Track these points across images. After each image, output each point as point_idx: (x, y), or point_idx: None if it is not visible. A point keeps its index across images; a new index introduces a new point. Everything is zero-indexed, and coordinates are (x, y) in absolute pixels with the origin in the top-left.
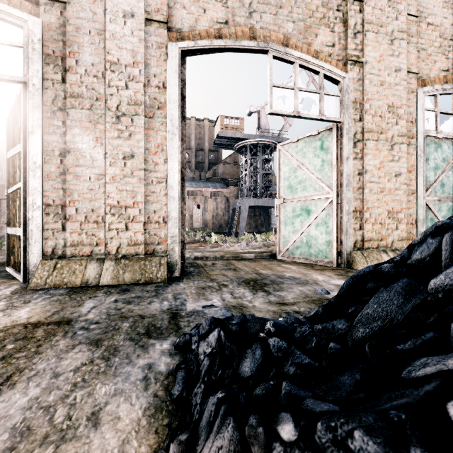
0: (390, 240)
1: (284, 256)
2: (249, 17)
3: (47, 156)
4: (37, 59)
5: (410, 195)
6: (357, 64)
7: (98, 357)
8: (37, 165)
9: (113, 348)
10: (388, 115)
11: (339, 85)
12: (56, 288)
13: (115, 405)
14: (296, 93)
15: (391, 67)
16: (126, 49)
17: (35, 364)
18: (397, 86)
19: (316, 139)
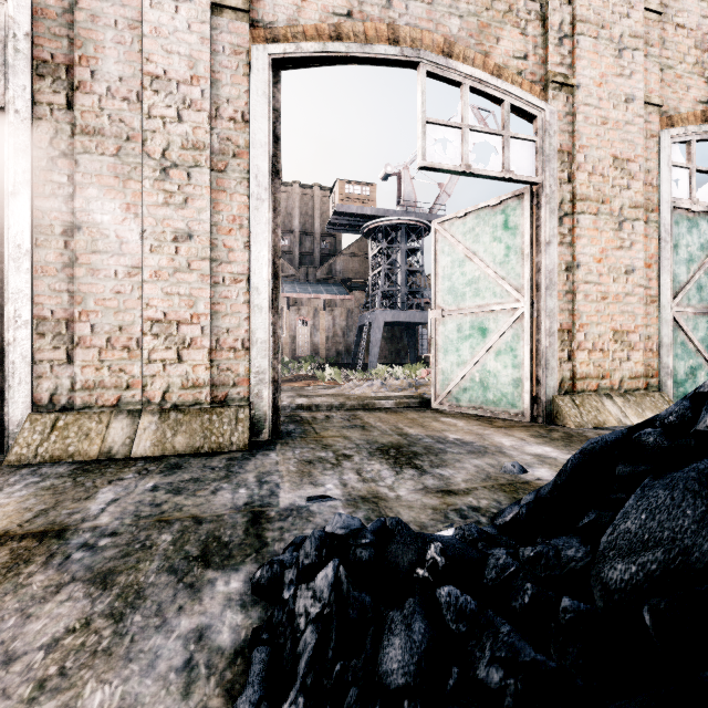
0: (617, 377)
1: (444, 404)
2: (387, 6)
3: (40, 234)
4: (22, 67)
5: (649, 303)
6: (563, 88)
7: (100, 614)
8: (24, 250)
9: (134, 591)
10: (615, 173)
11: (535, 123)
12: (55, 463)
13: None
14: (465, 134)
15: (619, 95)
16: (178, 53)
17: None
18: (628, 126)
19: (497, 212)
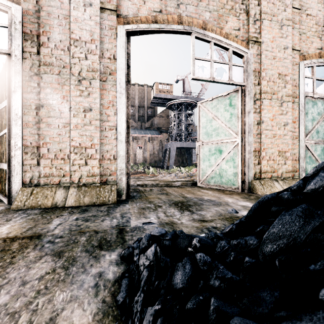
0: (280, 172)
1: (203, 184)
2: (177, 7)
3: (25, 109)
4: (18, 36)
5: (295, 139)
6: (256, 43)
7: (59, 267)
8: (18, 116)
9: (72, 259)
10: (279, 81)
11: (243, 59)
12: (32, 209)
13: (69, 311)
14: (212, 64)
15: (281, 46)
16: (85, 29)
17: (8, 273)
18: (285, 60)
19: (226, 98)
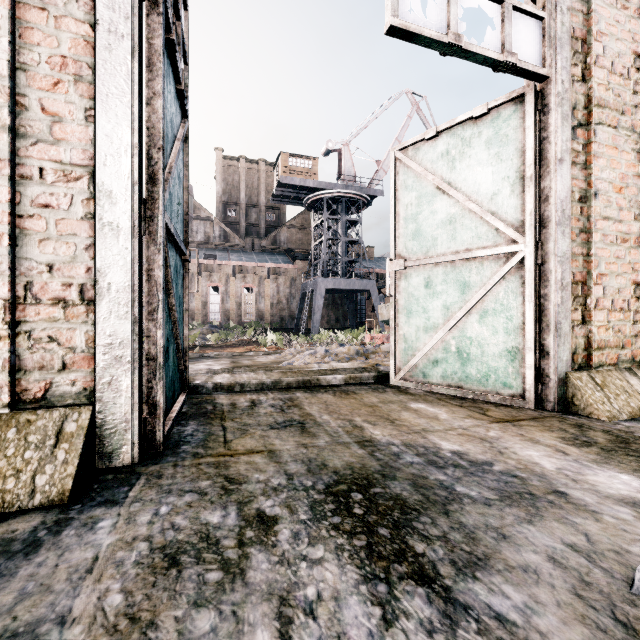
0: (638, 346)
1: (407, 379)
2: None
3: None
4: None
5: None
6: None
7: None
8: None
9: None
10: (636, 76)
11: None
12: None
13: None
14: None
15: None
16: None
17: None
18: None
19: (482, 126)
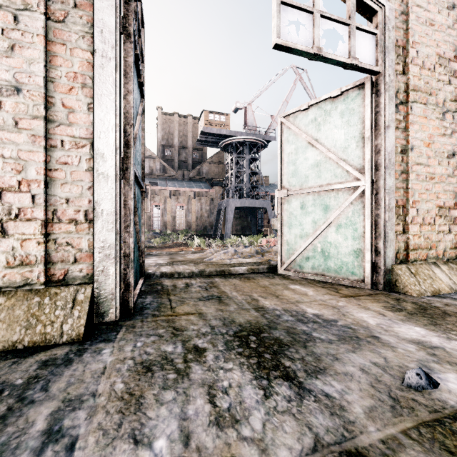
0: (441, 248)
1: (289, 270)
2: None
3: None
4: None
5: None
6: None
7: None
8: None
9: None
10: (439, 70)
11: (375, 19)
12: None
13: None
14: (317, 18)
15: (443, 1)
16: None
17: None
18: (450, 30)
19: (337, 103)
